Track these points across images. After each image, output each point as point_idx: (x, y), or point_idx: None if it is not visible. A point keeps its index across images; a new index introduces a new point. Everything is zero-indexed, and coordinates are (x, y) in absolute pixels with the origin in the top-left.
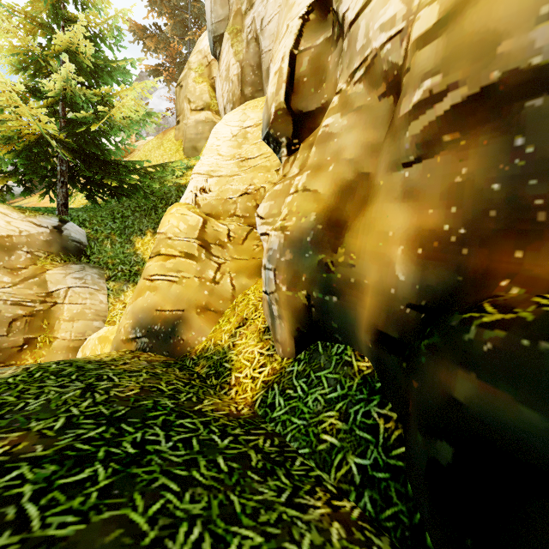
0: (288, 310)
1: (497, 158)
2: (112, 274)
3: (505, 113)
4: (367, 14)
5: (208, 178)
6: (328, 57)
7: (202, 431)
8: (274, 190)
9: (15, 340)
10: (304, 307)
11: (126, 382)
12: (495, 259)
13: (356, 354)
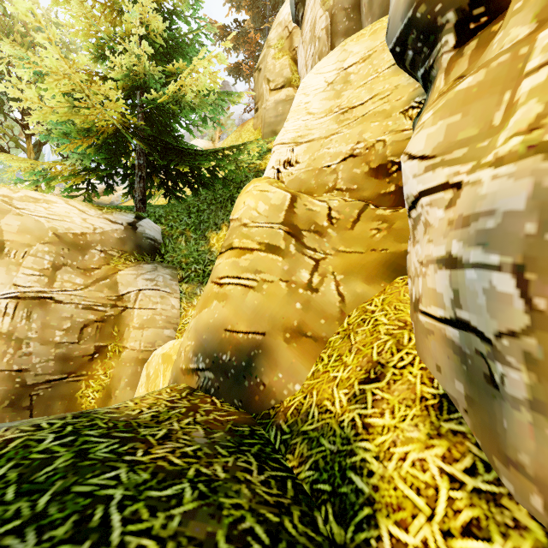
0: None
1: None
2: (185, 274)
3: None
4: None
5: (293, 147)
6: None
7: None
8: (459, 89)
9: (86, 347)
10: None
11: (135, 542)
12: None
13: None
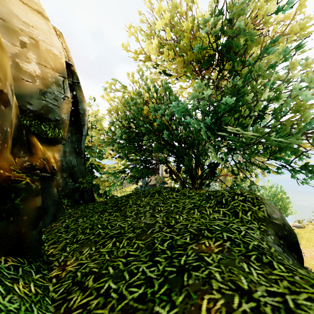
0: None
1: None
2: None
3: None
4: None
5: None
6: None
7: (123, 288)
8: None
9: None
10: None
11: None
12: None
13: None
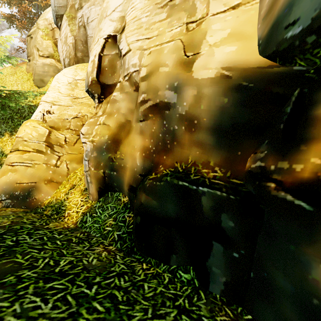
0: (95, 179)
1: (161, 126)
2: None
3: (162, 112)
4: (128, 56)
5: (52, 105)
6: (117, 62)
7: (49, 234)
8: (90, 121)
9: None
10: (102, 177)
11: (1, 220)
12: (160, 158)
13: (123, 195)
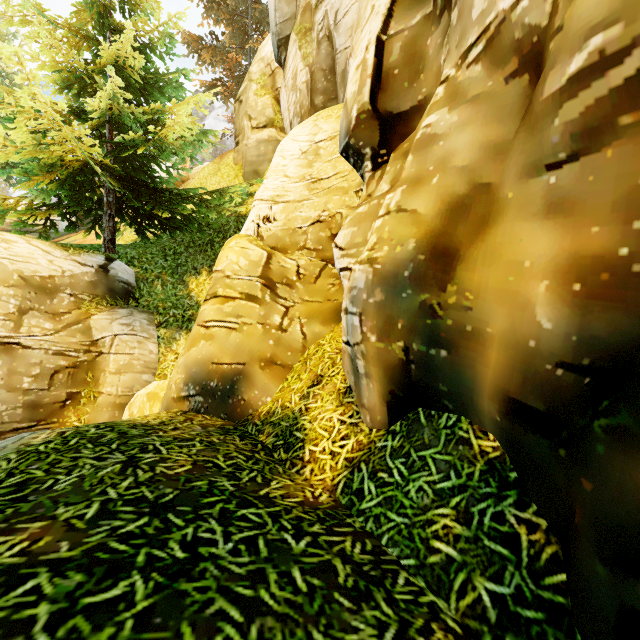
0: (379, 367)
1: None
2: (163, 319)
3: None
4: None
5: (272, 205)
6: (428, 40)
7: (271, 526)
8: (358, 212)
9: (58, 394)
10: (401, 363)
11: (176, 454)
12: None
13: (475, 429)
